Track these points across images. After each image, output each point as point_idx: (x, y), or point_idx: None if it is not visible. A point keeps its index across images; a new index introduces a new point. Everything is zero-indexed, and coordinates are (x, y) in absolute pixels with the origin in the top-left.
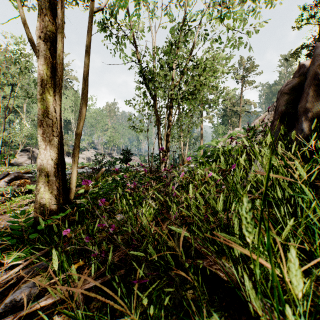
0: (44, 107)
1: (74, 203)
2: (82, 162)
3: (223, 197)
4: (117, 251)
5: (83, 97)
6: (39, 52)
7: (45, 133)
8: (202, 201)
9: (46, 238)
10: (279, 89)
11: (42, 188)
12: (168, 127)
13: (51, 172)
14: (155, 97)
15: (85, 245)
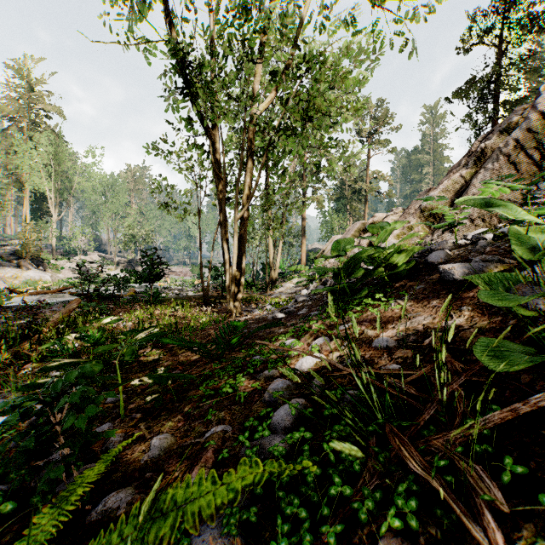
0: None
1: None
2: (70, 278)
3: None
4: None
5: None
6: None
7: None
8: None
9: None
10: None
11: None
12: (244, 203)
13: None
14: (214, 135)
15: None
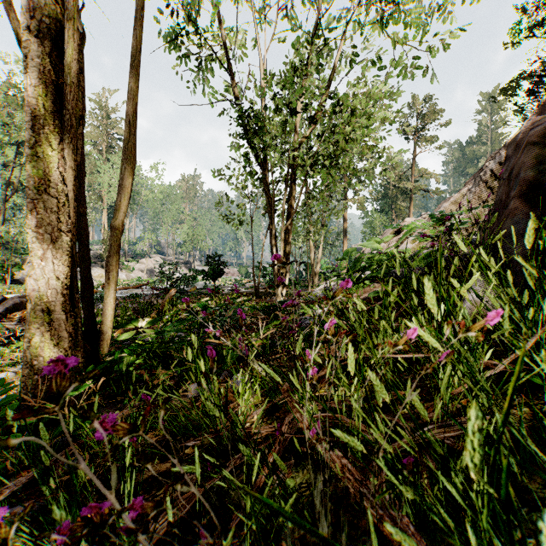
0: (39, 172)
1: (106, 364)
2: (140, 277)
3: (481, 423)
4: (182, 483)
5: (127, 156)
6: (27, 59)
7: (43, 226)
8: (382, 394)
9: (21, 457)
10: (511, 139)
11: (38, 337)
12: (288, 217)
13: (56, 303)
14: (265, 164)
15: (119, 459)
